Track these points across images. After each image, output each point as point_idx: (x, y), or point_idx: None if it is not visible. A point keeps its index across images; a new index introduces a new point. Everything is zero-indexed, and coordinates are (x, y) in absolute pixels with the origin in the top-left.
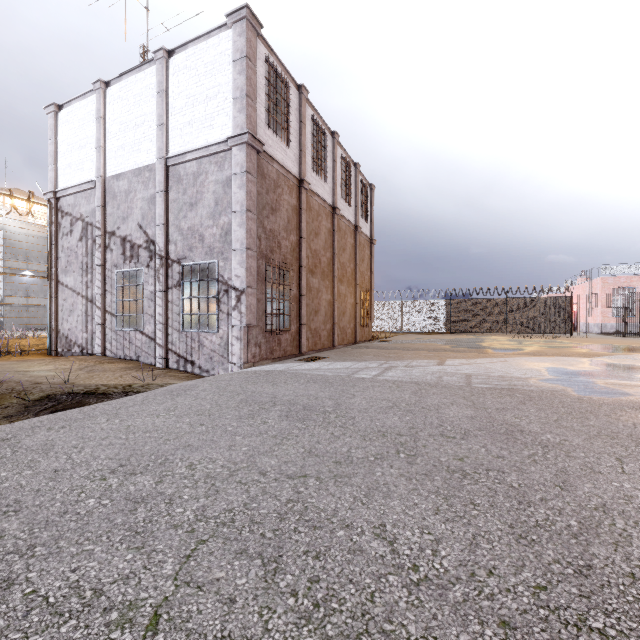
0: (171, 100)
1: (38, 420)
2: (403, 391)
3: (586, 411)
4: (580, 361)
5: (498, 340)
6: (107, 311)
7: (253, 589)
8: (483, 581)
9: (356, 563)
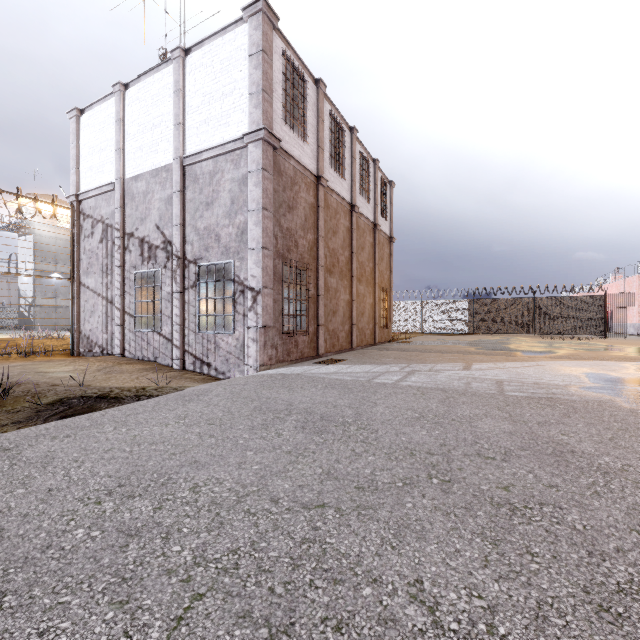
0: (188, 99)
1: (45, 427)
2: (429, 399)
3: None
4: (622, 366)
5: (526, 342)
6: (126, 312)
7: None
8: None
9: None
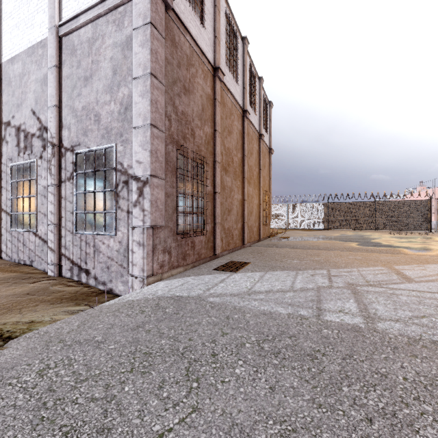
0: None
1: None
2: None
3: None
4: None
5: (382, 237)
6: (3, 209)
7: None
8: None
9: None
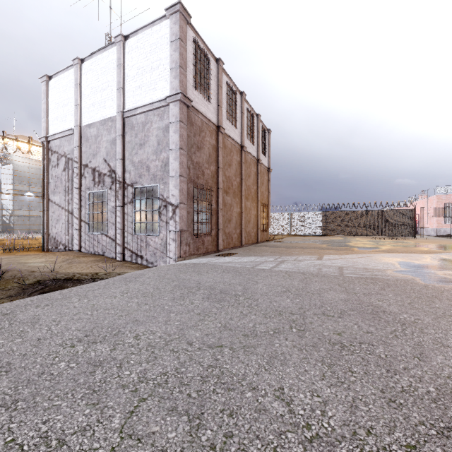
0: (126, 71)
1: (30, 299)
2: (293, 279)
3: (432, 296)
4: (423, 257)
5: (361, 241)
6: (82, 220)
7: (181, 442)
8: (363, 439)
9: (261, 421)
